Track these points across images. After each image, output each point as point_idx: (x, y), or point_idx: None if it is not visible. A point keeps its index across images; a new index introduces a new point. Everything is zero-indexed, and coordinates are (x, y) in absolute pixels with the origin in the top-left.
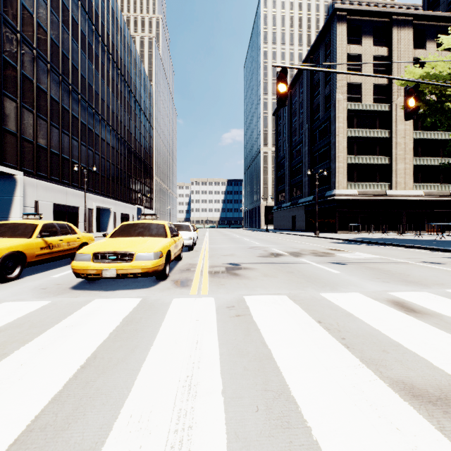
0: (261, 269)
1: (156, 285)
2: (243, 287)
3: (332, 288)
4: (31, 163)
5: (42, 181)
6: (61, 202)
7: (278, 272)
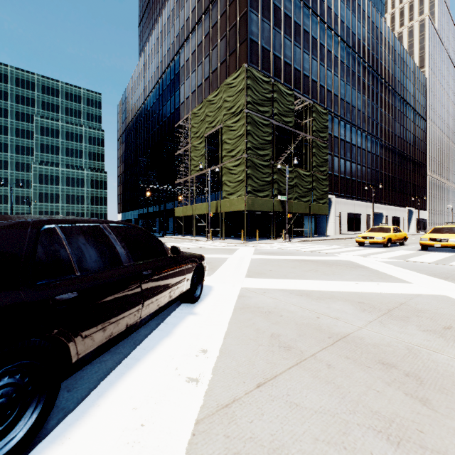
0: None
1: None
2: None
3: None
4: (337, 189)
5: (342, 199)
6: (351, 211)
7: None
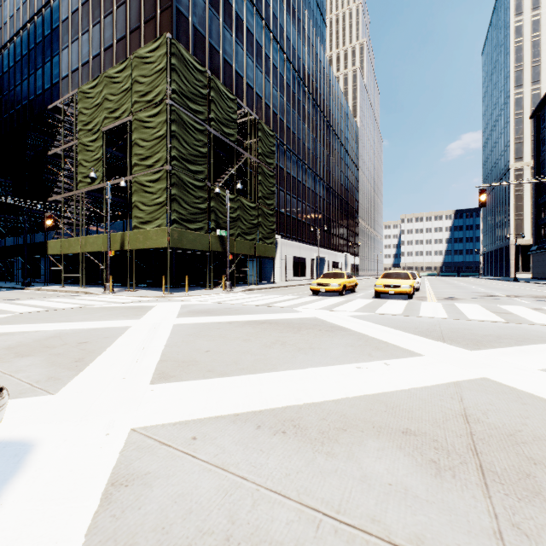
0: (471, 299)
1: (409, 300)
2: (455, 302)
3: (508, 305)
4: (283, 229)
5: (288, 240)
6: (297, 255)
7: (482, 301)
